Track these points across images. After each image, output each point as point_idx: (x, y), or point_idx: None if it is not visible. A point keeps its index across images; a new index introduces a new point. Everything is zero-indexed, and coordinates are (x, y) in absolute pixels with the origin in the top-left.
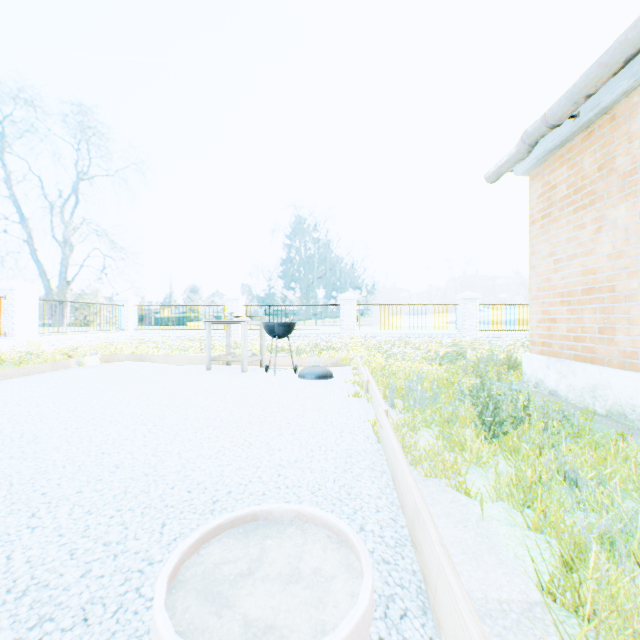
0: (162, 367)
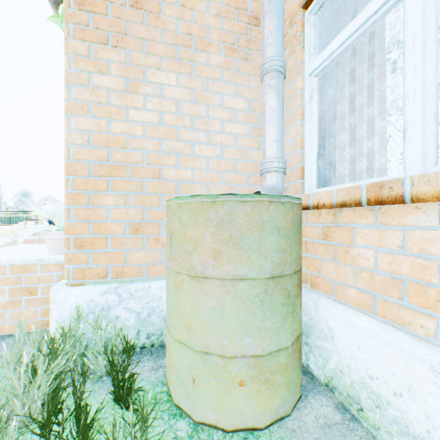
0: (3, 238)
